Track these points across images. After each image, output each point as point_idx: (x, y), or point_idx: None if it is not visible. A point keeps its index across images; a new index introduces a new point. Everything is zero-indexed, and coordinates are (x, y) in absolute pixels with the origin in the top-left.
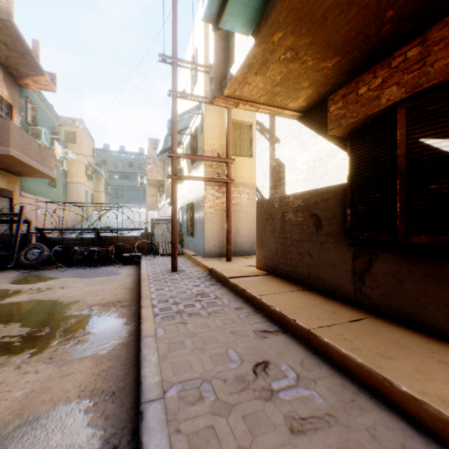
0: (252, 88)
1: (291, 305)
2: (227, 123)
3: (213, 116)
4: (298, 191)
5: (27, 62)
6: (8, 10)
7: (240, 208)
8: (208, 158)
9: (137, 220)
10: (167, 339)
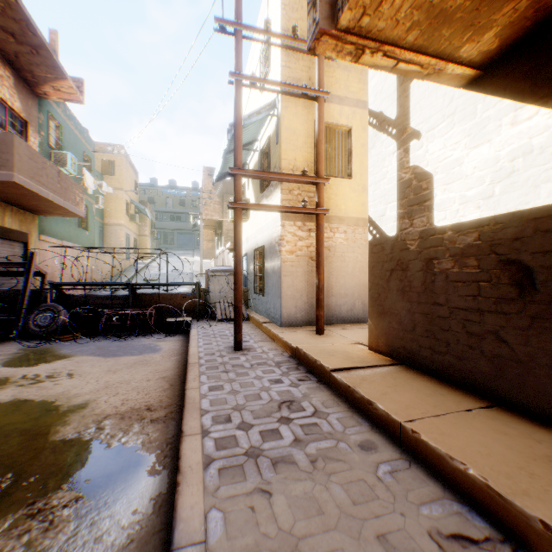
0: (400, 4)
1: (496, 458)
2: (318, 124)
3: (294, 118)
4: (466, 218)
5: (43, 60)
6: None
7: (333, 254)
8: (289, 178)
9: (189, 271)
10: None
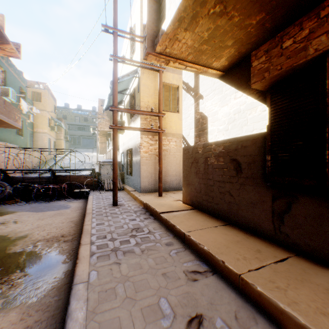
0: (181, 46)
1: (217, 243)
2: (159, 84)
3: (148, 79)
4: (219, 139)
5: None
6: None
7: (169, 153)
8: (143, 112)
9: (90, 162)
10: (99, 286)
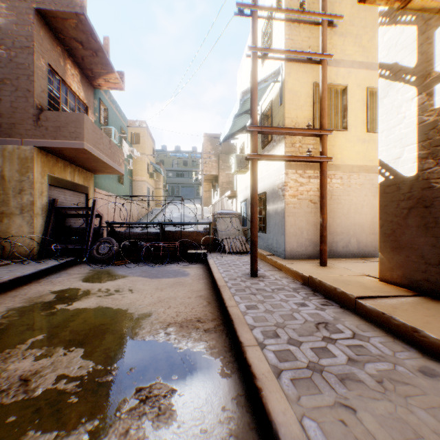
0: None
1: None
2: (321, 84)
3: (296, 82)
4: None
5: (99, 59)
6: (82, 4)
7: (330, 197)
8: (297, 131)
9: (193, 215)
10: None
